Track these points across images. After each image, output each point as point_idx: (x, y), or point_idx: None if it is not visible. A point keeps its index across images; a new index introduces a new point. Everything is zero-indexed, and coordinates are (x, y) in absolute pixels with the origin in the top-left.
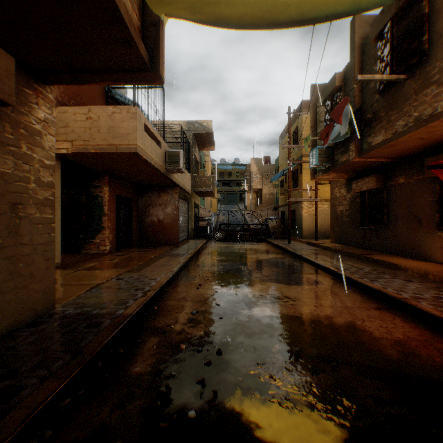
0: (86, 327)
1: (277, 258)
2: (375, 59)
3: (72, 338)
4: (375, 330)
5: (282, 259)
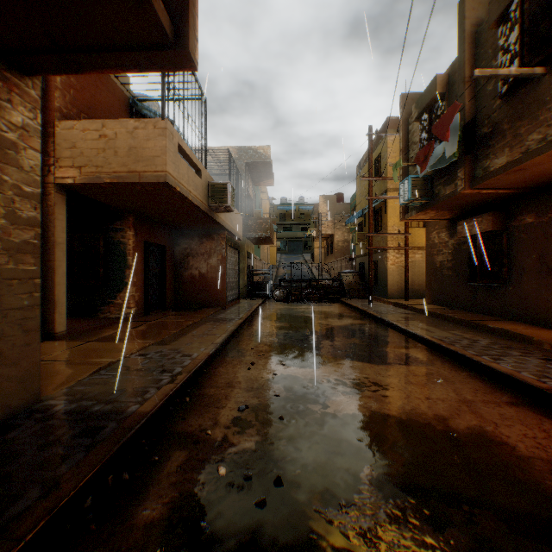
0: (77, 435)
1: (357, 325)
2: (495, 52)
3: (50, 457)
4: (518, 442)
5: (362, 326)
